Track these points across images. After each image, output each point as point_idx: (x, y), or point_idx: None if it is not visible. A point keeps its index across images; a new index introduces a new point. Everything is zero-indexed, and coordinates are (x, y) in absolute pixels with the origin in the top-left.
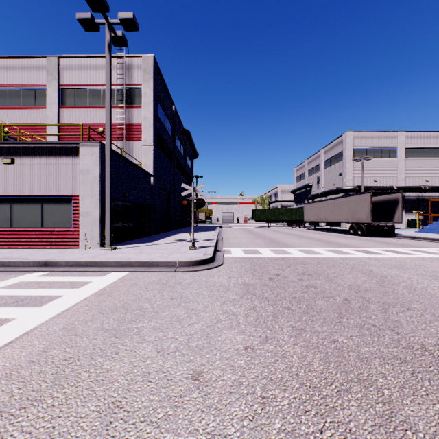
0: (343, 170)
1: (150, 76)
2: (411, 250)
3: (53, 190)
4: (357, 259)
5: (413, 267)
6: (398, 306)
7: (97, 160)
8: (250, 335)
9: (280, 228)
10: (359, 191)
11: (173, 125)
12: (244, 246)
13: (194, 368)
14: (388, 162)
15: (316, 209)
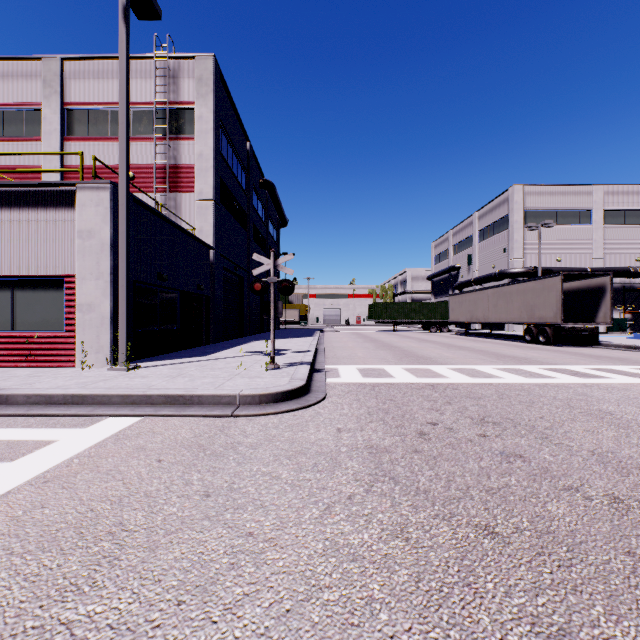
0: (510, 244)
1: (209, 89)
2: None
3: (31, 266)
4: (567, 388)
5: None
6: None
7: (107, 213)
8: None
9: (412, 333)
10: (535, 275)
11: (248, 173)
12: (361, 362)
13: None
14: (578, 232)
15: (469, 303)
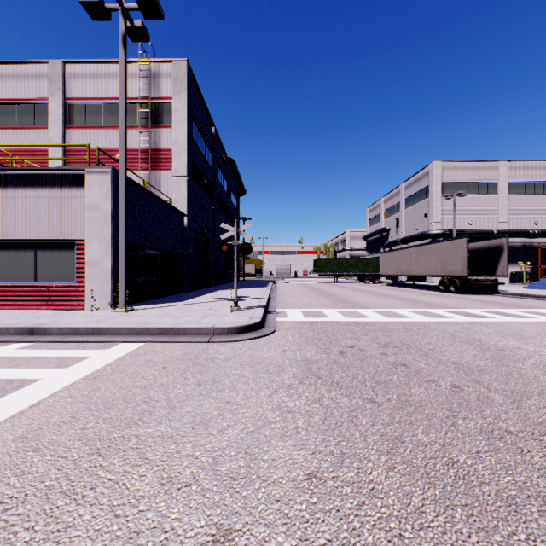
0: (430, 210)
1: (183, 87)
2: (526, 312)
3: (50, 232)
4: (457, 324)
5: (535, 335)
6: (535, 398)
7: (109, 192)
8: (314, 449)
9: (349, 284)
10: (450, 236)
11: (214, 152)
12: (304, 306)
13: (219, 522)
14: (487, 200)
15: (395, 259)
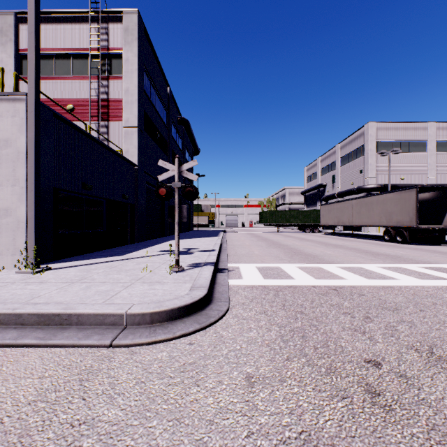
0: (365, 166)
1: (133, 37)
2: None
3: None
4: None
5: None
6: None
7: (23, 123)
8: None
9: (292, 233)
10: (385, 190)
11: (168, 110)
12: (258, 260)
13: None
14: (417, 157)
15: (336, 211)
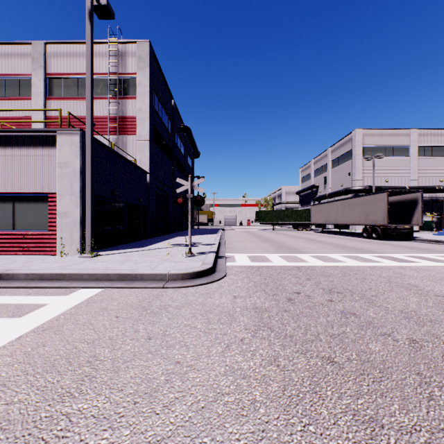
0: (353, 169)
1: (145, 64)
2: None
3: (26, 186)
4: (389, 269)
5: None
6: None
7: (78, 150)
8: (278, 440)
9: (285, 231)
10: (370, 191)
11: (172, 121)
12: (250, 251)
13: None
14: (400, 161)
15: (325, 211)
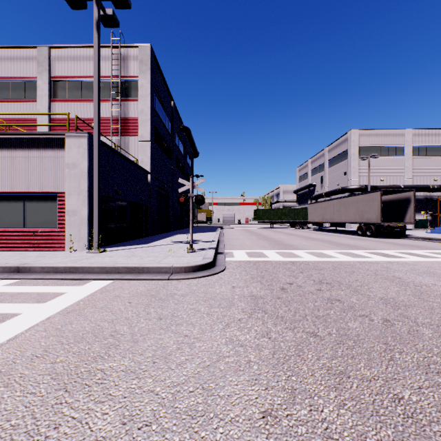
0: (349, 169)
1: (147, 67)
2: (432, 253)
3: (36, 186)
4: (377, 263)
5: None
6: None
7: (85, 152)
8: (267, 385)
9: (283, 229)
10: (365, 190)
11: (172, 122)
12: (247, 248)
13: None
14: (395, 161)
15: (321, 209)
